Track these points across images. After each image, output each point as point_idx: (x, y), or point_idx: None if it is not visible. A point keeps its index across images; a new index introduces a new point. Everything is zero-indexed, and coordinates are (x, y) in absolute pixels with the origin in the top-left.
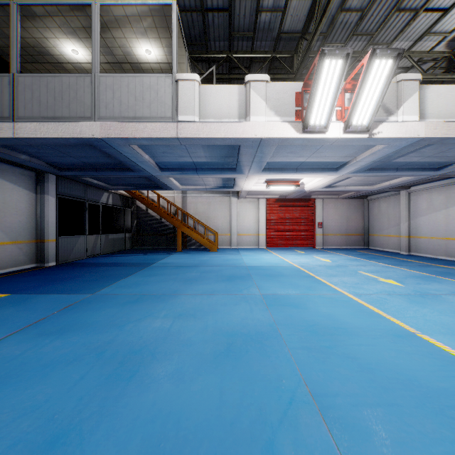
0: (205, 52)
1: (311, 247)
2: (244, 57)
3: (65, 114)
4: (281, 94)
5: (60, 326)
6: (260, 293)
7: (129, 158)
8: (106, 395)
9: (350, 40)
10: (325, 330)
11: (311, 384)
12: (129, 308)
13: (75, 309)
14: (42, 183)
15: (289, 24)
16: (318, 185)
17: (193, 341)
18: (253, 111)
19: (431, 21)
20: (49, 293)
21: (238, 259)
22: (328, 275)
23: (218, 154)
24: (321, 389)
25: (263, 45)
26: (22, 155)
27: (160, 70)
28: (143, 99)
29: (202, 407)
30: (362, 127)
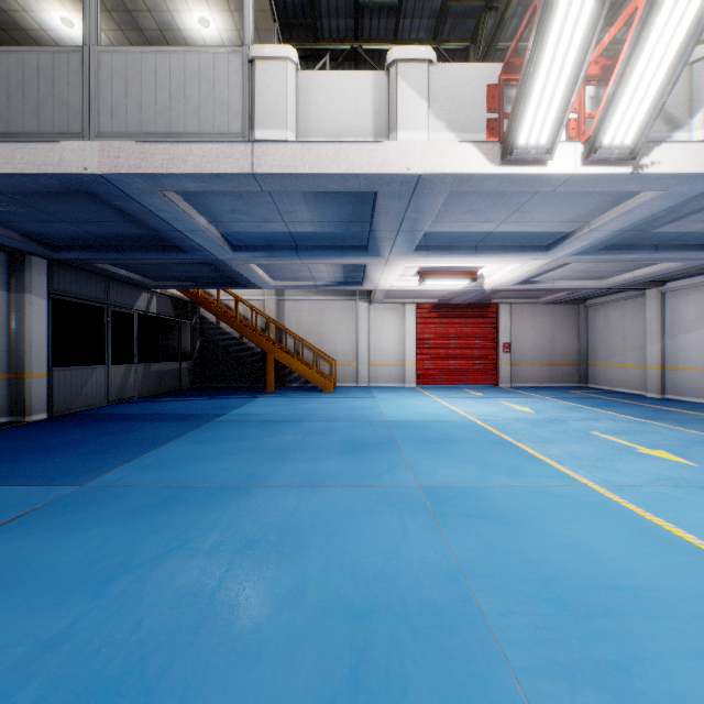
0: (312, 41)
1: (490, 385)
2: (381, 50)
3: (30, 128)
4: (458, 88)
5: None
6: (418, 484)
7: (168, 222)
8: None
9: None
10: (587, 598)
11: None
12: (141, 523)
13: (23, 528)
14: (21, 273)
15: None
16: (509, 278)
17: (266, 640)
18: (403, 120)
19: None
20: None
21: (371, 408)
22: (538, 440)
23: (335, 216)
24: None
25: (415, 28)
26: None
27: None
28: (185, 97)
29: None
30: (622, 151)
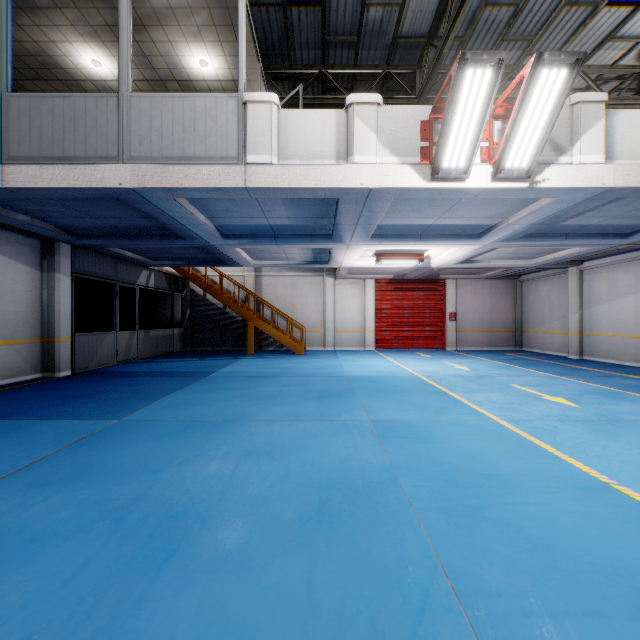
0: (287, 66)
1: (439, 349)
2: (344, 73)
3: (79, 153)
4: (399, 124)
5: (65, 472)
6: (368, 419)
7: (175, 219)
8: (123, 595)
9: (497, 48)
10: (470, 479)
11: (455, 575)
12: (171, 442)
13: (90, 444)
14: (51, 256)
15: (410, 24)
16: (451, 259)
17: (267, 497)
18: (358, 148)
19: (617, 20)
20: (55, 419)
21: (335, 367)
22: (466, 390)
23: (306, 213)
24: (471, 584)
25: (371, 56)
26: (19, 214)
27: (221, 90)
28: (194, 130)
29: (279, 616)
30: (520, 172)
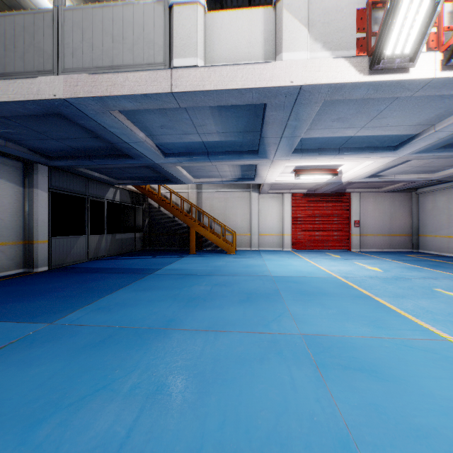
0: (219, 9)
1: (345, 250)
2: None
3: (18, 69)
4: (332, 15)
5: None
6: (300, 333)
7: (118, 136)
8: None
9: None
10: None
11: None
12: (81, 361)
13: None
14: (31, 175)
15: None
16: (362, 173)
17: None
18: (287, 44)
19: None
20: None
21: (260, 266)
22: (391, 295)
23: (234, 127)
24: None
25: None
26: None
27: None
28: (123, 38)
29: None
30: None
